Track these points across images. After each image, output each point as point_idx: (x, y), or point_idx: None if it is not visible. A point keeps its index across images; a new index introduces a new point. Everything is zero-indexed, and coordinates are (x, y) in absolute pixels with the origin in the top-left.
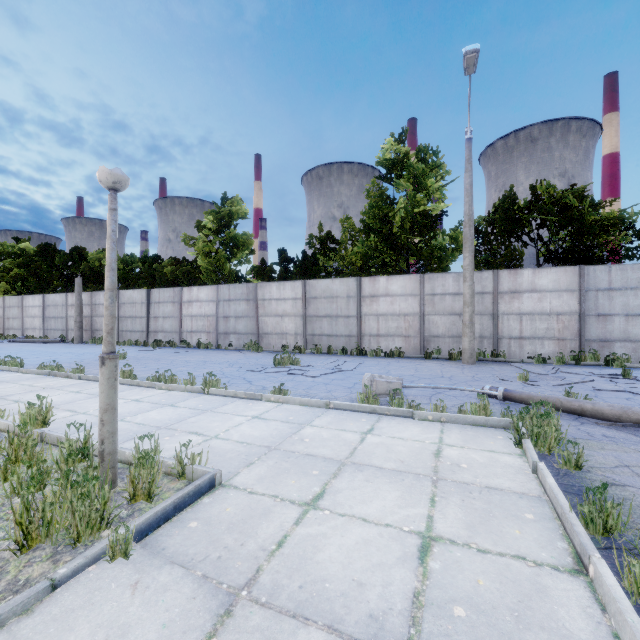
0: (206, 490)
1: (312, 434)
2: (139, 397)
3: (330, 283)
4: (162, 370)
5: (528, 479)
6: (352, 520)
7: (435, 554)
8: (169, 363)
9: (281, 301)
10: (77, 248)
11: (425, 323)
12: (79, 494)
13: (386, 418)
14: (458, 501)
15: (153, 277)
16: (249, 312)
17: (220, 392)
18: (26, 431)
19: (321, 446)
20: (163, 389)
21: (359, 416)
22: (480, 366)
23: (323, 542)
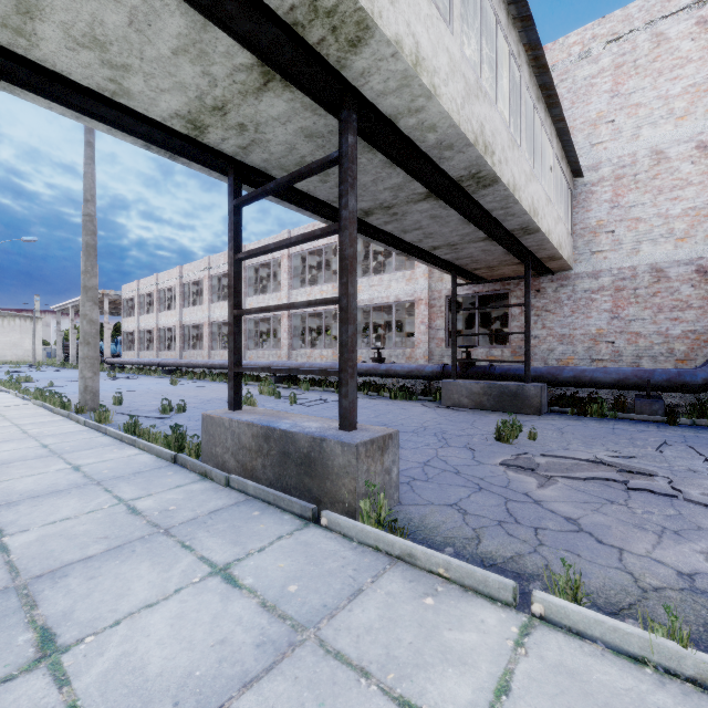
0: None
1: None
2: None
3: None
4: None
5: None
6: None
7: None
8: None
9: None
10: None
11: None
12: None
13: None
14: None
15: None
16: None
17: None
18: None
19: None
20: None
21: None
22: None
23: None
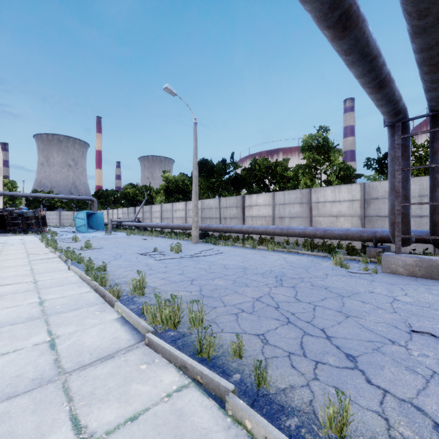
0: None
1: None
2: None
3: None
4: None
5: None
6: None
7: None
8: None
9: None
10: None
11: None
12: None
13: None
14: None
15: None
16: None
17: None
18: None
19: None
20: None
21: None
22: None
23: None
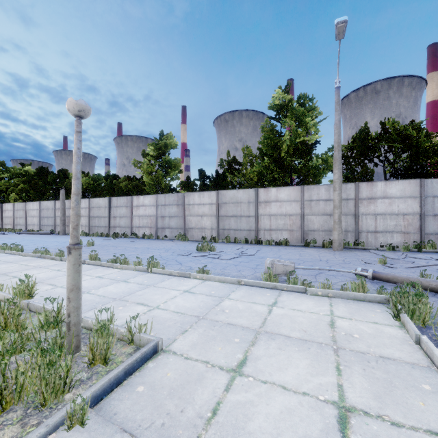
0: (150, 355)
1: (230, 306)
2: (101, 274)
3: (236, 193)
4: (118, 254)
5: (413, 349)
6: (273, 387)
7: (353, 426)
8: (123, 249)
9: (201, 205)
10: (62, 170)
11: (304, 221)
12: (46, 364)
13: (285, 293)
14: (360, 370)
15: (113, 189)
16: (179, 213)
17: (159, 271)
18: (15, 302)
19: (238, 316)
20: (119, 268)
21: (264, 291)
22: (346, 252)
23: (251, 410)
